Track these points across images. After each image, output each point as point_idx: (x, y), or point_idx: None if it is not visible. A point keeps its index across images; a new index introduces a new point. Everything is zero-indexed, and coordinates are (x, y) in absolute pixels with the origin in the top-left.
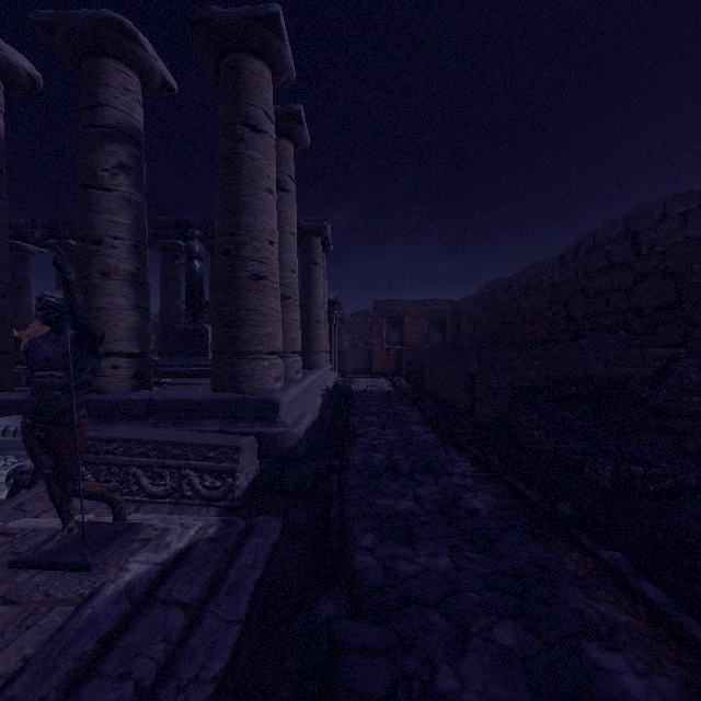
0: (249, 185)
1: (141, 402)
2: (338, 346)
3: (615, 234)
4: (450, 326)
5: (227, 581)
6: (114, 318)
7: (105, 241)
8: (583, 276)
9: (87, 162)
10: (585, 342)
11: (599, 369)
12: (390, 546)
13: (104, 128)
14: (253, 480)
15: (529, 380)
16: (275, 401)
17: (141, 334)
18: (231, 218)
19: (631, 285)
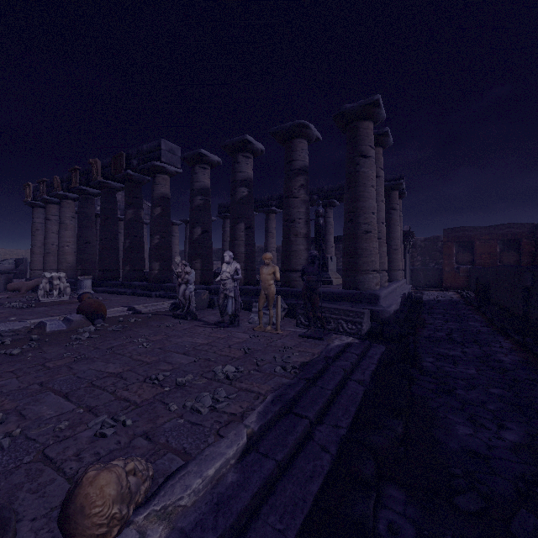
0: (362, 186)
1: None
2: (411, 266)
3: None
4: (526, 247)
5: (367, 355)
6: (299, 255)
7: (296, 221)
8: None
9: (288, 187)
10: None
11: None
12: (442, 363)
13: (295, 170)
14: (368, 330)
15: None
16: (377, 295)
17: (309, 262)
18: (353, 204)
19: None
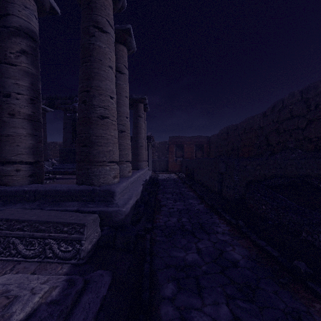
0: (97, 62)
1: (31, 191)
2: (152, 158)
3: (295, 100)
4: (206, 149)
5: None
6: (17, 141)
7: (11, 95)
8: (276, 122)
9: (0, 48)
10: (278, 156)
11: (292, 170)
12: (184, 295)
13: (11, 28)
14: (96, 242)
15: (255, 176)
16: (112, 191)
17: (35, 151)
18: (87, 82)
19: (305, 126)
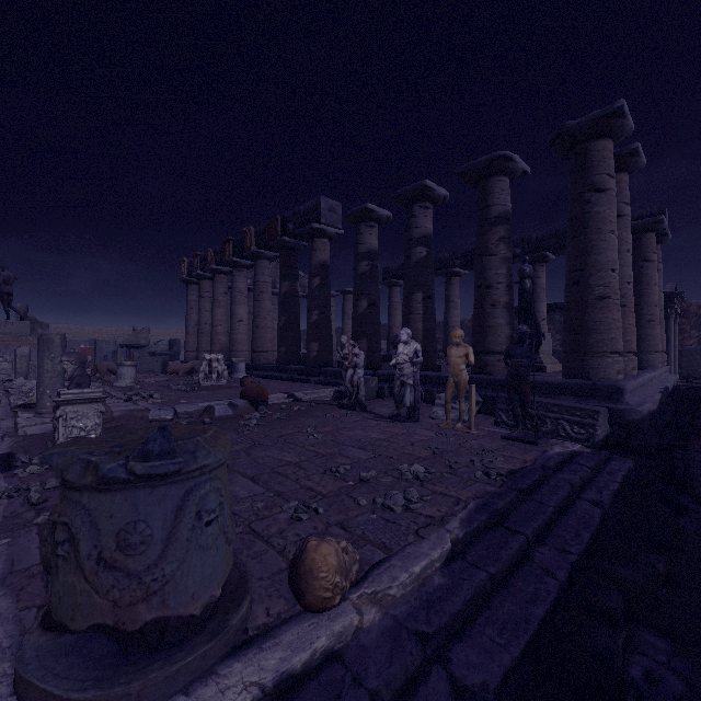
0: (594, 233)
1: None
2: (679, 345)
3: None
4: None
5: (604, 470)
6: (498, 331)
7: (493, 286)
8: None
9: (482, 242)
10: None
11: None
12: None
13: (492, 219)
14: (604, 437)
15: None
16: (619, 387)
17: (512, 340)
18: (580, 259)
19: None
